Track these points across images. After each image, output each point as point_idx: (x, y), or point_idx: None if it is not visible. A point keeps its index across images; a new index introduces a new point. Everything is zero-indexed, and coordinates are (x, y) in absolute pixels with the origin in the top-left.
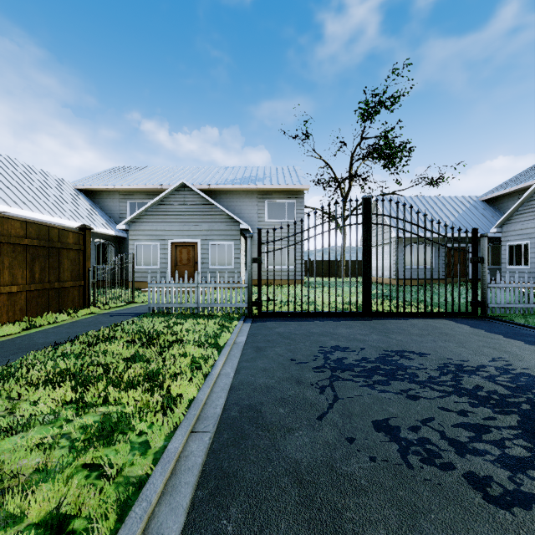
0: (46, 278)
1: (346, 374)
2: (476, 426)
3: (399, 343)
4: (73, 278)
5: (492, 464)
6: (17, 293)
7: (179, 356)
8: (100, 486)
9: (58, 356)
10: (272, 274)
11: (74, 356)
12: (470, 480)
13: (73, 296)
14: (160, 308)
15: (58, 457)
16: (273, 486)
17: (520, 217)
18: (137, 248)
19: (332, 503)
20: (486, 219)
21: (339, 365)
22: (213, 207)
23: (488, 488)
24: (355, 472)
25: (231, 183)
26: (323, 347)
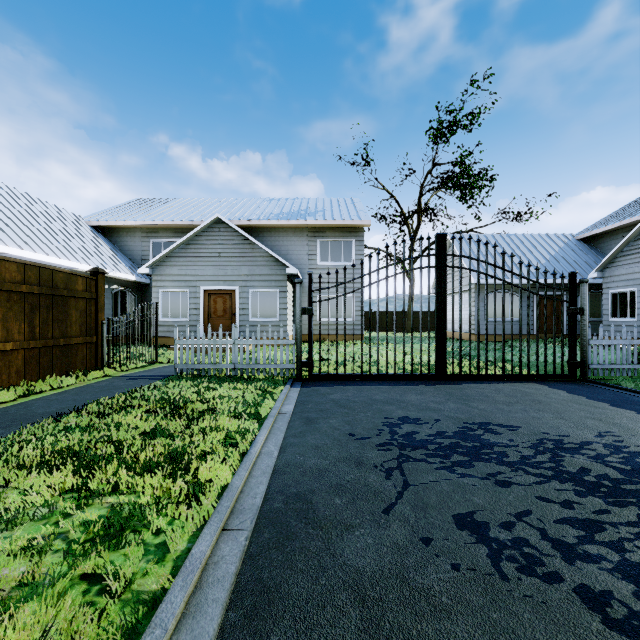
0: (49, 333)
1: (418, 452)
2: (586, 522)
3: (483, 414)
4: (82, 333)
5: (611, 574)
6: (13, 352)
7: (210, 430)
8: (102, 605)
9: (61, 430)
10: (325, 328)
11: (80, 430)
12: (583, 596)
13: (83, 355)
14: (189, 369)
15: (49, 565)
16: (328, 605)
17: (625, 259)
18: (162, 297)
19: (405, 630)
20: (583, 262)
21: (409, 442)
22: (254, 247)
23: (608, 608)
24: (434, 586)
25: (277, 218)
26: (389, 418)
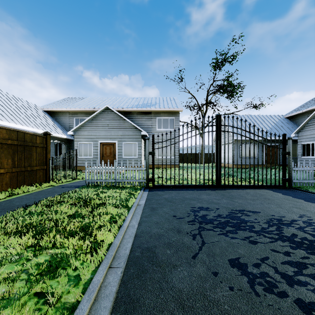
0: (22, 164)
1: (209, 225)
2: (297, 263)
3: (240, 205)
4: (39, 164)
5: (313, 292)
6: (4, 174)
7: (103, 214)
8: (45, 310)
9: (27, 214)
10: (160, 161)
11: (37, 214)
12: (299, 305)
13: (40, 175)
14: (92, 182)
15: (17, 288)
16: (164, 310)
17: (309, 127)
18: (79, 146)
19: None
20: (288, 128)
21: (204, 220)
22: (125, 121)
23: (313, 312)
24: (220, 299)
25: (136, 107)
26: (193, 207)
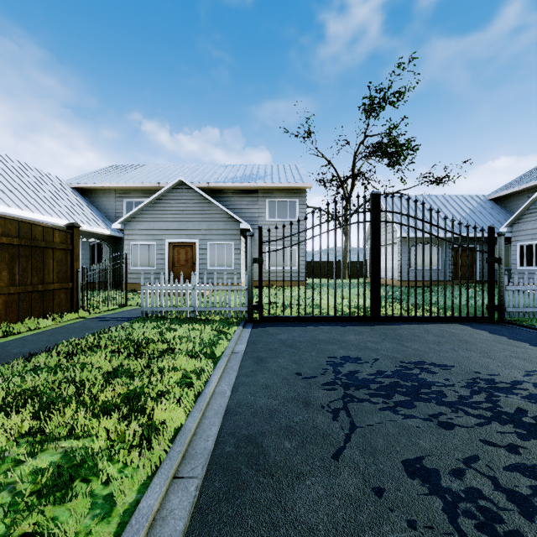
0: (28, 280)
1: (361, 392)
2: (535, 470)
3: (417, 353)
4: (59, 280)
5: None
6: None
7: (168, 370)
8: None
9: (30, 370)
10: (273, 275)
11: (48, 370)
12: None
13: (60, 299)
14: (154, 311)
15: None
16: None
17: (531, 216)
18: (133, 248)
19: None
20: (494, 218)
21: (352, 381)
22: (212, 206)
23: None
24: None
25: (231, 181)
26: (332, 357)
